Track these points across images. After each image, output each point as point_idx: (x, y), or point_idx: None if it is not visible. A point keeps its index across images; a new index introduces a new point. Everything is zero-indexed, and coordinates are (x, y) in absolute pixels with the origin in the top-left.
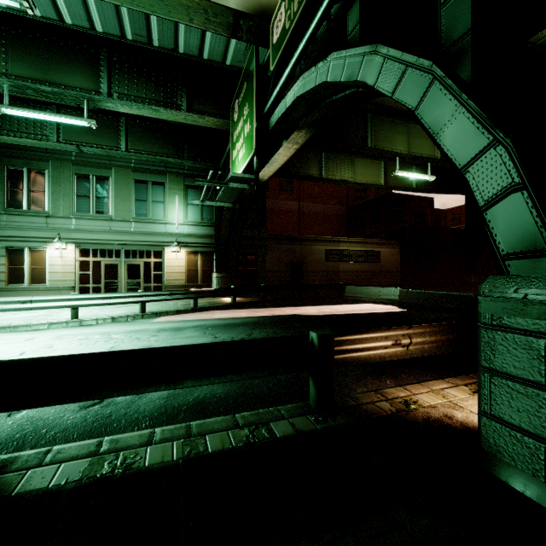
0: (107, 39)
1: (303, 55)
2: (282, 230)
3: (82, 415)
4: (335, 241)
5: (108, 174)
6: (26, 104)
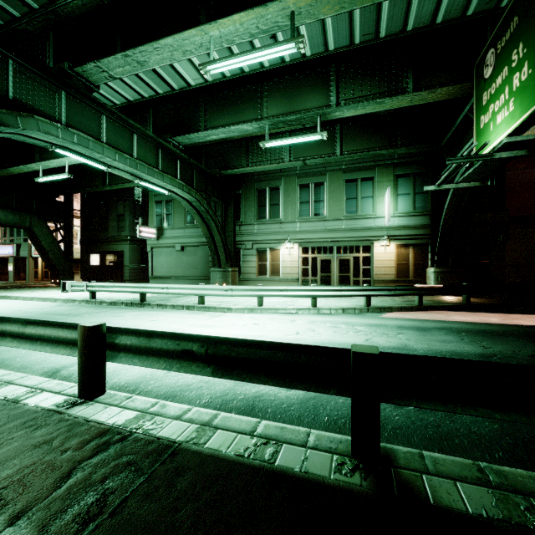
0: (336, 54)
1: None
2: (521, 210)
3: (403, 413)
4: None
5: (323, 180)
6: (269, 138)
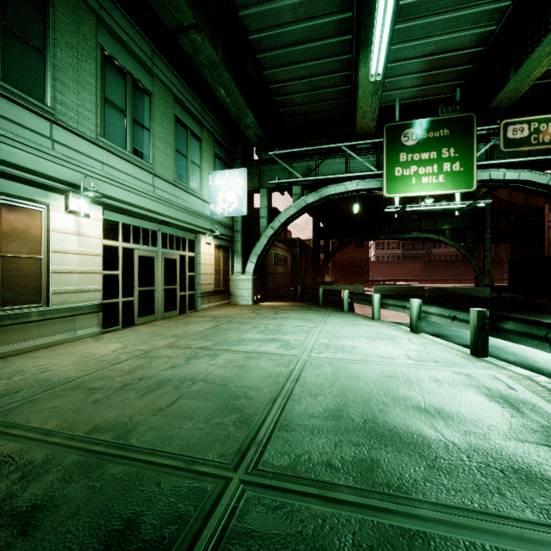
0: None
1: (534, 161)
2: None
3: None
4: (276, 245)
5: (149, 85)
6: None
